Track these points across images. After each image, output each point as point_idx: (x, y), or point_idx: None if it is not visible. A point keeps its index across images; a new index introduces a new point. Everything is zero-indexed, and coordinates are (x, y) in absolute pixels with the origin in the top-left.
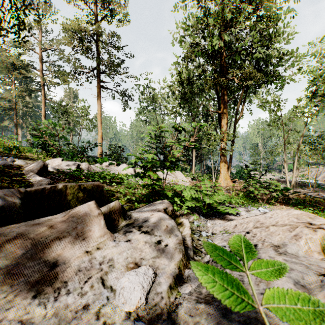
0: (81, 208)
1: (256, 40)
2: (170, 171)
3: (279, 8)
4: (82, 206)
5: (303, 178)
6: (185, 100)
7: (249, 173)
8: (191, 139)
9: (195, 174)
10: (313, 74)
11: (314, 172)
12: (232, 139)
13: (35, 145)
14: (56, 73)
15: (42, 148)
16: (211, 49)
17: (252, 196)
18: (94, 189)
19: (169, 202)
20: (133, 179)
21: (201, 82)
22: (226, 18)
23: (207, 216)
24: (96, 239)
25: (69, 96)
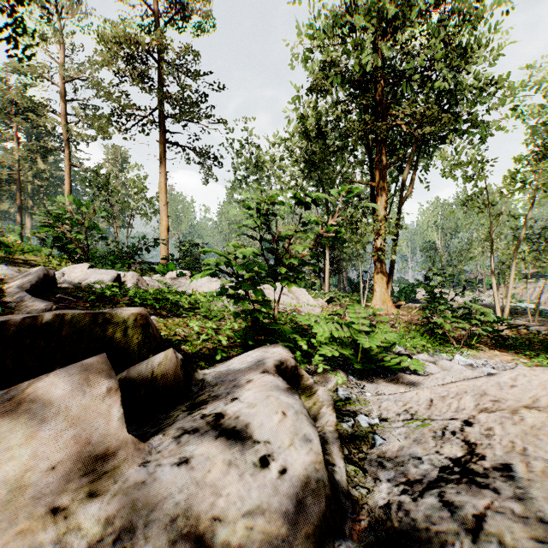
0: (62, 376)
1: (439, 56)
2: (289, 286)
3: (477, 1)
4: (66, 371)
5: (514, 300)
6: (312, 164)
7: (431, 291)
8: (330, 221)
9: (329, 293)
10: (545, 112)
11: (532, 290)
12: (396, 232)
13: (49, 243)
14: (89, 119)
15: (61, 247)
16: (359, 72)
17: (435, 333)
18: (128, 322)
19: (286, 350)
20: (219, 301)
21: (340, 133)
22: (386, 15)
23: (362, 375)
24: (90, 465)
25: (113, 161)
